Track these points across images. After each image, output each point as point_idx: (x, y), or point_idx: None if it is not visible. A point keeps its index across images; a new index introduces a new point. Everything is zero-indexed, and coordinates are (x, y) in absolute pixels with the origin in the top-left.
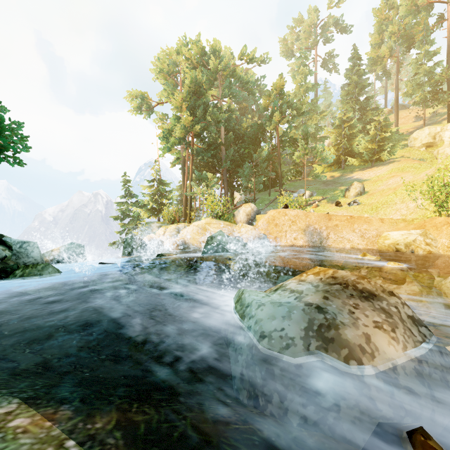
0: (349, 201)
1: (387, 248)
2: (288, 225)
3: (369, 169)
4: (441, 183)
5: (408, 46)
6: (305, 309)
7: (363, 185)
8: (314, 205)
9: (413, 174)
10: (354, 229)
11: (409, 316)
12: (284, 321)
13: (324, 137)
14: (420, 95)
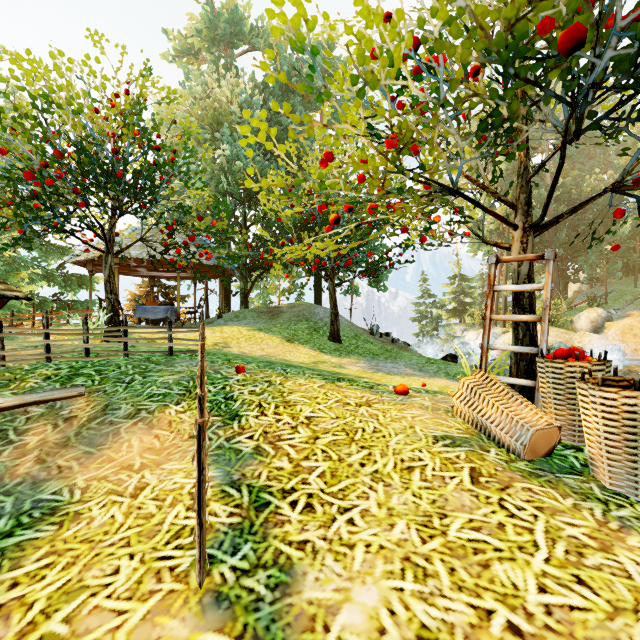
0: None
1: None
2: None
3: None
4: None
5: None
6: None
7: None
8: None
9: None
10: None
11: None
12: None
13: None
14: None
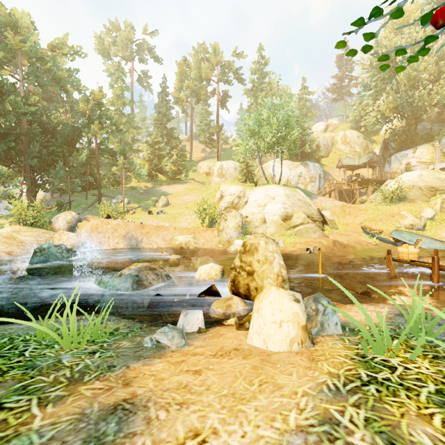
0: (158, 210)
1: (176, 246)
2: (111, 232)
3: (173, 185)
4: (202, 208)
5: (197, 100)
6: (132, 277)
7: (167, 199)
8: (132, 212)
9: (197, 195)
10: (159, 235)
11: (165, 274)
12: (125, 283)
13: (140, 150)
14: (203, 138)
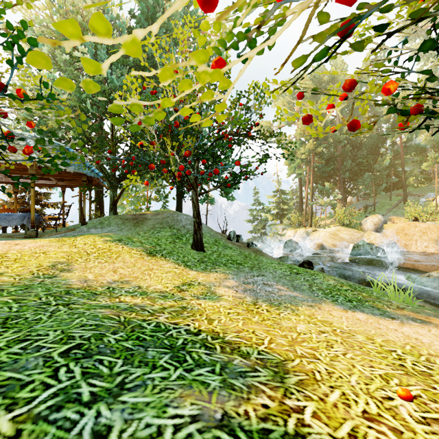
0: None
1: None
2: (418, 235)
3: None
4: None
5: None
6: None
7: None
8: None
9: None
10: None
11: None
12: (432, 282)
13: None
14: None
